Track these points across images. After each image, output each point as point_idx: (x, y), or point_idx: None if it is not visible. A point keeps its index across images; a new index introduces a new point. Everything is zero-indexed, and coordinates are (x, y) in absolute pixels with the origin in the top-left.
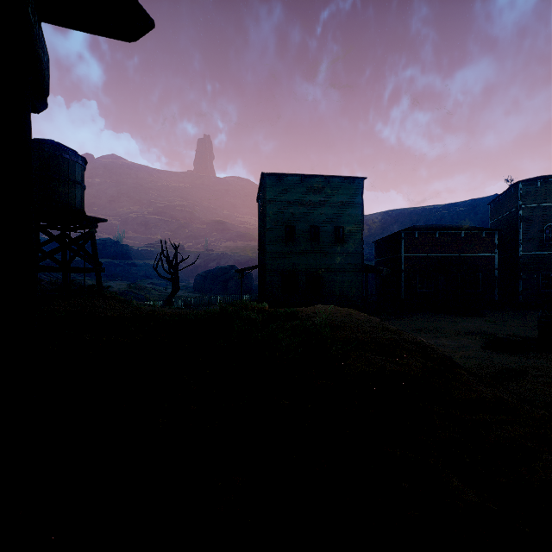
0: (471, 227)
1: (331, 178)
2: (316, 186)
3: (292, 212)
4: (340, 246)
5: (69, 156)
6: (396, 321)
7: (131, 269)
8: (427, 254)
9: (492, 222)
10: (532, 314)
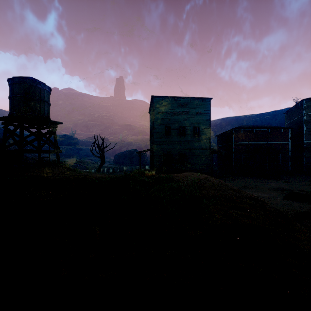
0: (274, 126)
1: (192, 99)
2: (183, 103)
3: (169, 118)
4: (197, 138)
5: (41, 86)
6: (230, 181)
7: (79, 151)
8: (248, 142)
9: (286, 123)
10: None
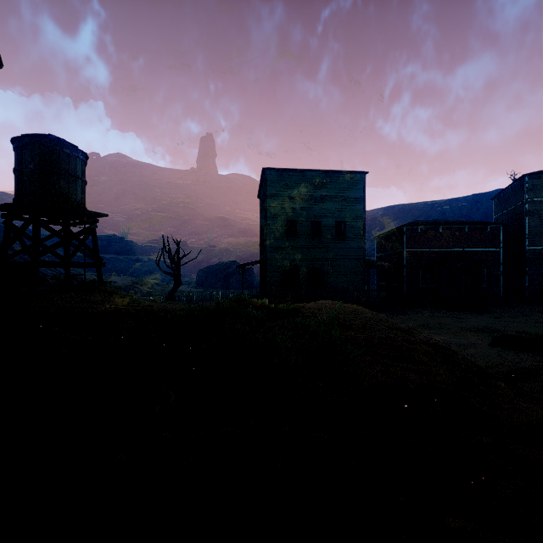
0: (475, 221)
1: (333, 173)
2: (318, 181)
3: (293, 207)
4: (341, 241)
5: (70, 151)
6: (398, 317)
7: (135, 265)
8: (430, 248)
9: (496, 216)
10: (539, 310)
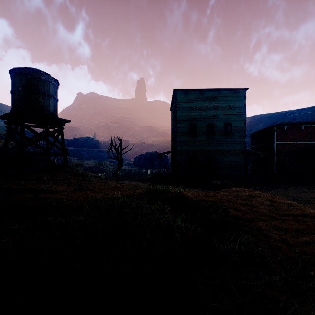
0: None
1: (222, 90)
2: (211, 96)
3: (194, 115)
4: (228, 137)
5: (45, 78)
6: (273, 191)
7: (100, 153)
8: (294, 141)
9: None
10: None
